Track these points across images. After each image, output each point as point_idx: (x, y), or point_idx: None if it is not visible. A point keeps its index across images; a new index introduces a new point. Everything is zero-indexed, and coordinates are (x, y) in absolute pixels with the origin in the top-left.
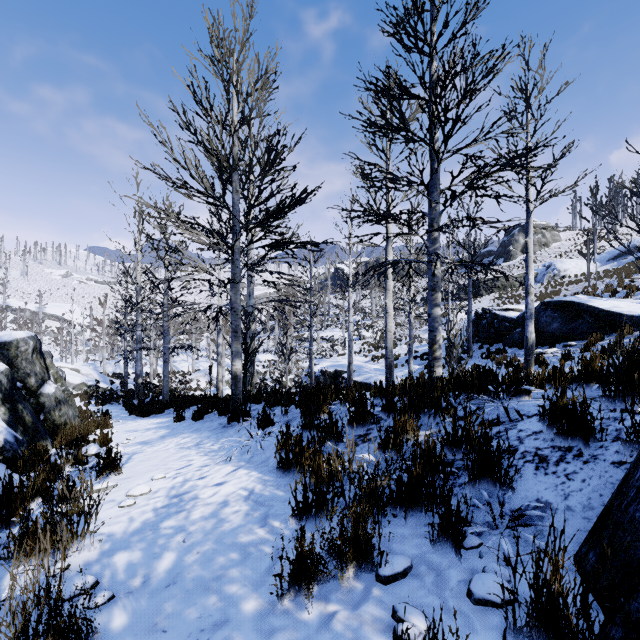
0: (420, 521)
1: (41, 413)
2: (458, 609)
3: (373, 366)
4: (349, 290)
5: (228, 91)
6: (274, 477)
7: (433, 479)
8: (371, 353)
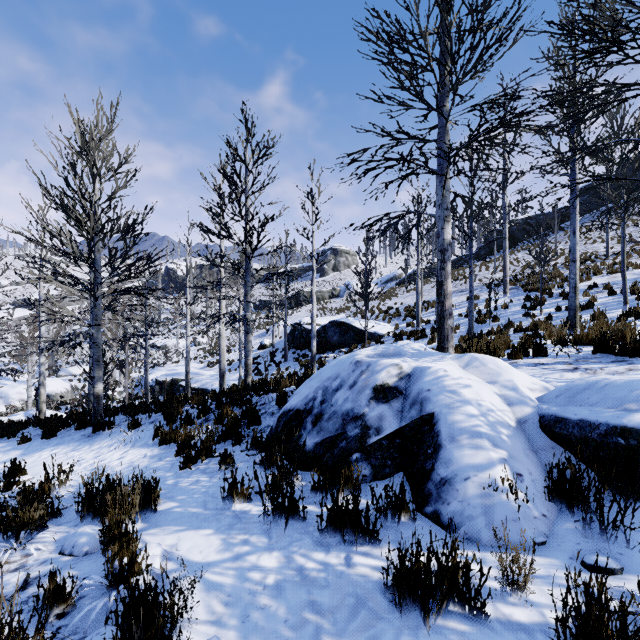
0: (230, 442)
1: None
2: (237, 454)
3: (209, 372)
4: (187, 307)
5: (95, 178)
6: (157, 448)
7: (235, 426)
8: (207, 359)
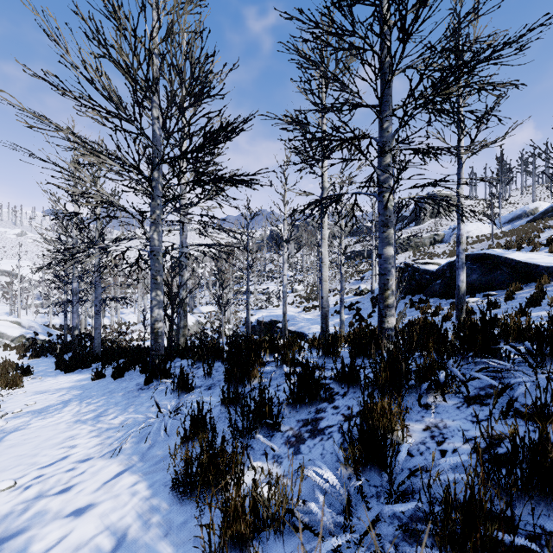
0: None
1: None
2: None
3: (305, 316)
4: (283, 245)
5: None
6: (168, 500)
7: None
8: (303, 304)
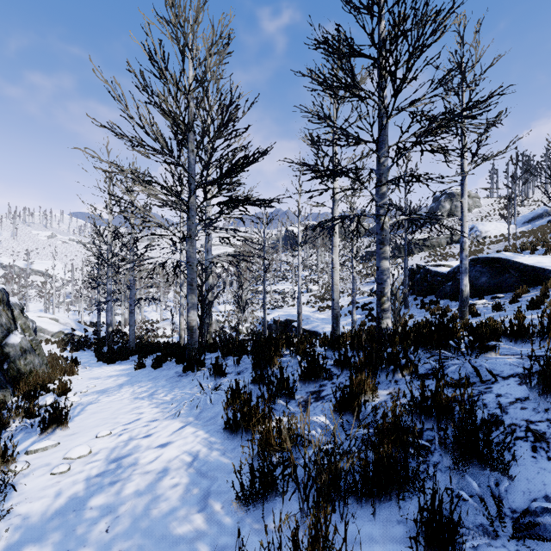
0: (391, 515)
1: (5, 362)
2: None
3: (319, 316)
4: (298, 248)
5: (183, 53)
6: (221, 438)
7: (405, 460)
8: (317, 304)
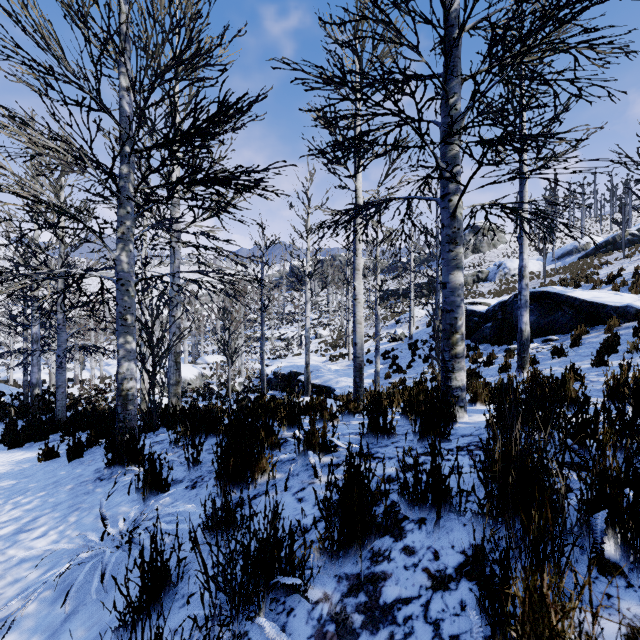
0: None
1: None
2: None
3: (332, 366)
4: (306, 280)
5: None
6: None
7: None
8: (329, 352)
